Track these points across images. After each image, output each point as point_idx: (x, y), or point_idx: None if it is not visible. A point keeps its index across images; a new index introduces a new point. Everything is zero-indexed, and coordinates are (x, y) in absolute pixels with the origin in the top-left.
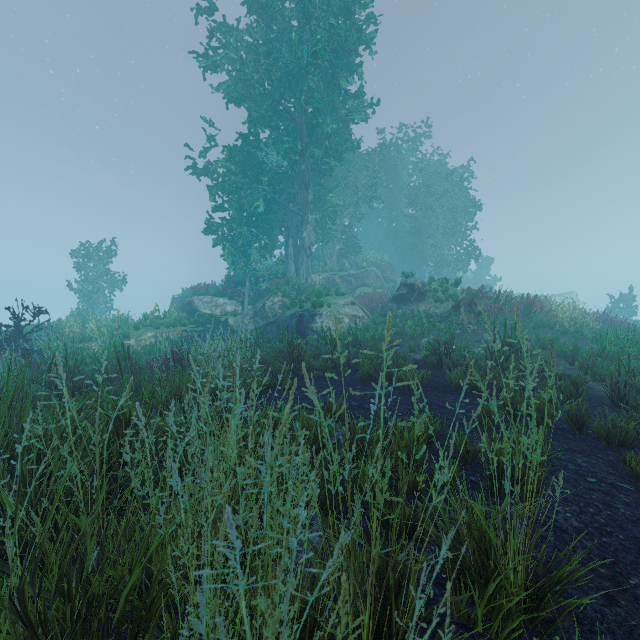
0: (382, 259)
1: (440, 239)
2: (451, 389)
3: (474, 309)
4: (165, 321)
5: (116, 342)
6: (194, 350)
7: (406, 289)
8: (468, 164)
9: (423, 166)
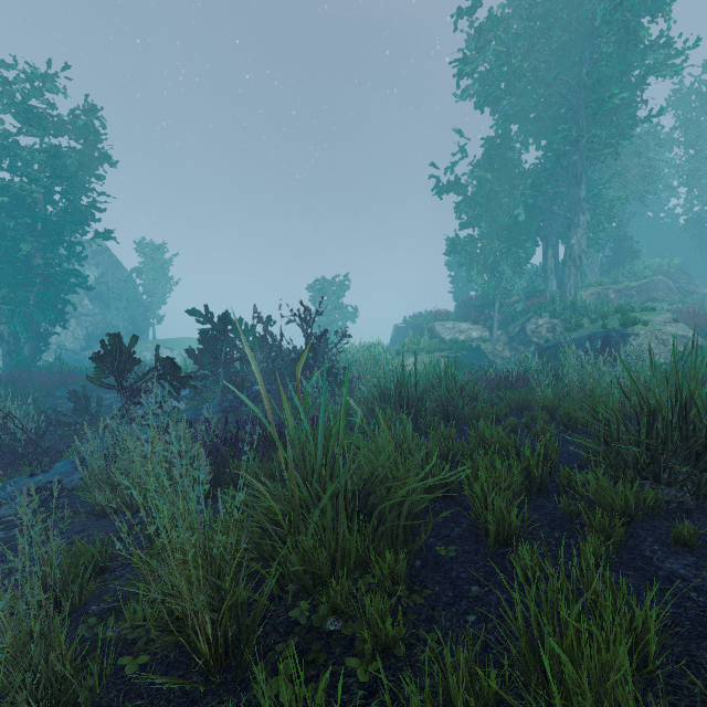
0: (670, 264)
1: None
2: None
3: None
4: (420, 347)
5: (397, 365)
6: (535, 369)
7: None
8: None
9: None
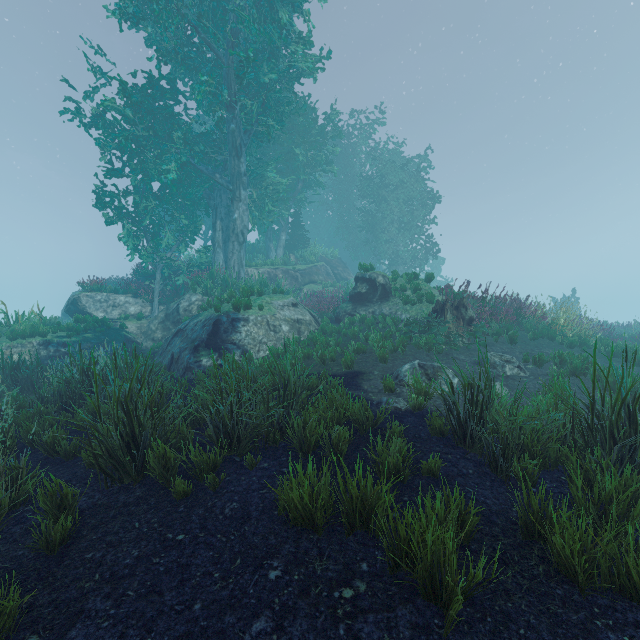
0: (333, 254)
1: (395, 234)
2: (542, 559)
3: (463, 314)
4: (14, 328)
5: None
6: None
7: (365, 286)
8: (422, 157)
9: (376, 156)
